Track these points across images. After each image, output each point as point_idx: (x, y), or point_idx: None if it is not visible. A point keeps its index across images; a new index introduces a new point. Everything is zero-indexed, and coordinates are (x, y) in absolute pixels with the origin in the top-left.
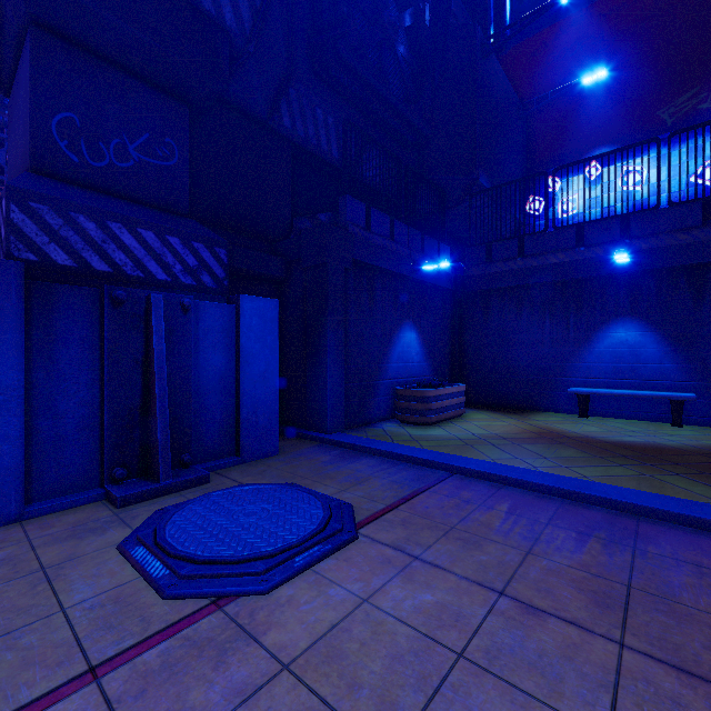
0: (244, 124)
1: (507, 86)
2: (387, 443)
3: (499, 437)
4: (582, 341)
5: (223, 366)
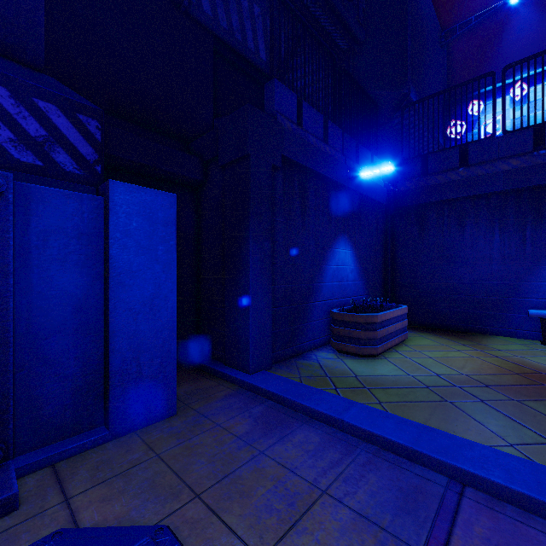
0: (154, 1)
1: (431, 10)
2: (330, 397)
3: (477, 382)
4: (543, 257)
5: (81, 289)
